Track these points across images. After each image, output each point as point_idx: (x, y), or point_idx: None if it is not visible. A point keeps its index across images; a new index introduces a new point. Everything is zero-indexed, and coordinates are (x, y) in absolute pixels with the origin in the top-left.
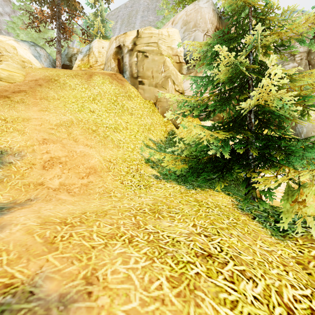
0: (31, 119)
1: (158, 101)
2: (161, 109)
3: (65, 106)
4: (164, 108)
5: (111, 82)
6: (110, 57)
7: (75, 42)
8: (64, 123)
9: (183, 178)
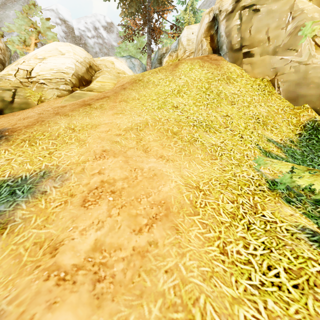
0: (100, 125)
1: (280, 75)
2: (286, 86)
3: (143, 105)
4: (292, 84)
5: (202, 66)
6: (201, 38)
7: None
8: (135, 126)
9: None
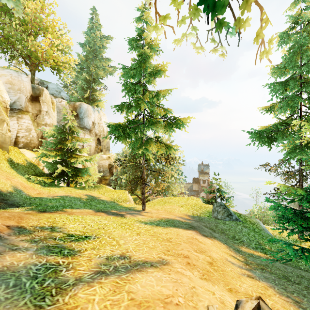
0: None
1: None
2: None
3: None
4: (1, 142)
5: None
6: None
7: None
8: None
9: (51, 185)
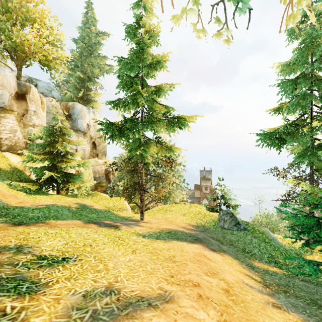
0: None
1: None
2: None
3: None
4: None
5: None
6: None
7: None
8: None
9: (38, 193)
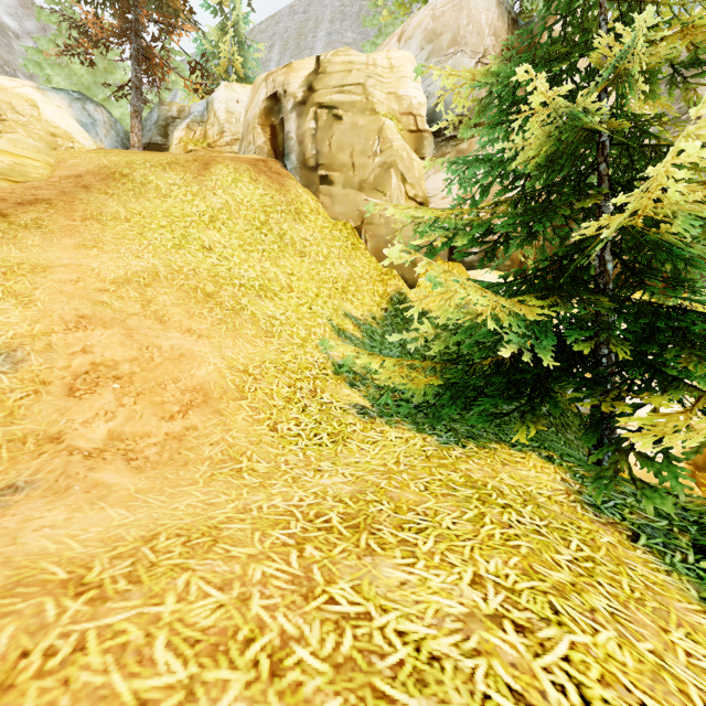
0: (53, 268)
1: (367, 224)
2: (374, 241)
3: (143, 235)
4: (380, 240)
5: (255, 180)
6: (254, 122)
7: (177, 94)
8: (135, 276)
9: (431, 415)
